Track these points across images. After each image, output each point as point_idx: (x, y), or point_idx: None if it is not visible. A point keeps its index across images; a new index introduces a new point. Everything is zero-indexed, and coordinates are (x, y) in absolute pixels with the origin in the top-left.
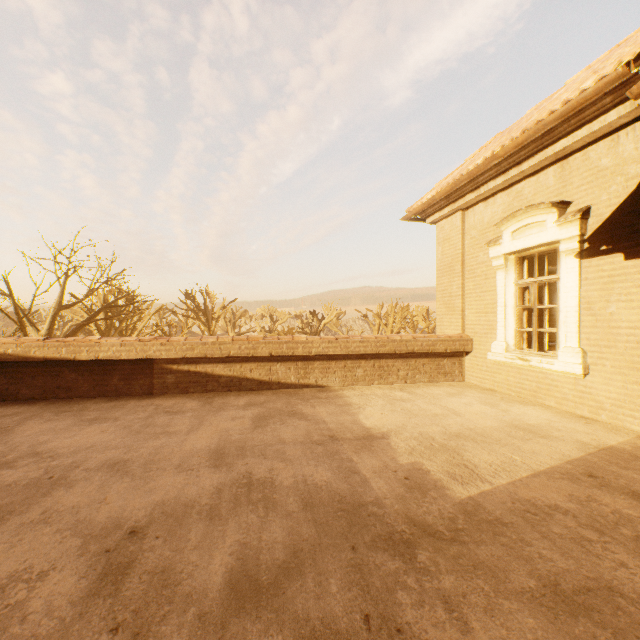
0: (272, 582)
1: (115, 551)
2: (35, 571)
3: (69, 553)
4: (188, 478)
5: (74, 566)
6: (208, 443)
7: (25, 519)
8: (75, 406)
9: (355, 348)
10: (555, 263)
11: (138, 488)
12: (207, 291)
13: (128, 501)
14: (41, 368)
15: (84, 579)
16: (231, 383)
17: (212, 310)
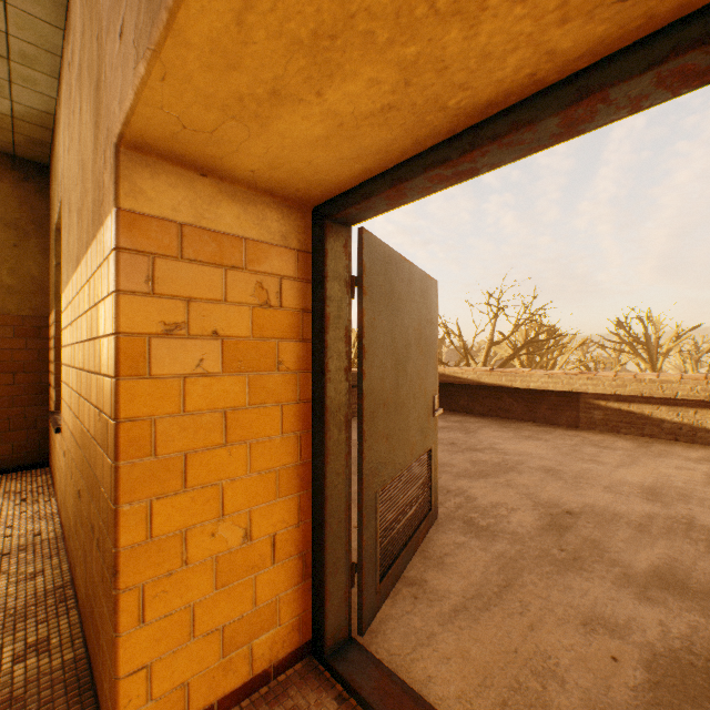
0: (701, 591)
1: (556, 516)
2: (508, 506)
3: (526, 506)
4: (615, 498)
5: (530, 513)
6: (640, 480)
7: (496, 480)
8: (511, 424)
9: None
10: None
11: (569, 490)
12: (648, 317)
13: (562, 494)
14: (487, 392)
15: (537, 521)
16: (678, 431)
17: (656, 342)
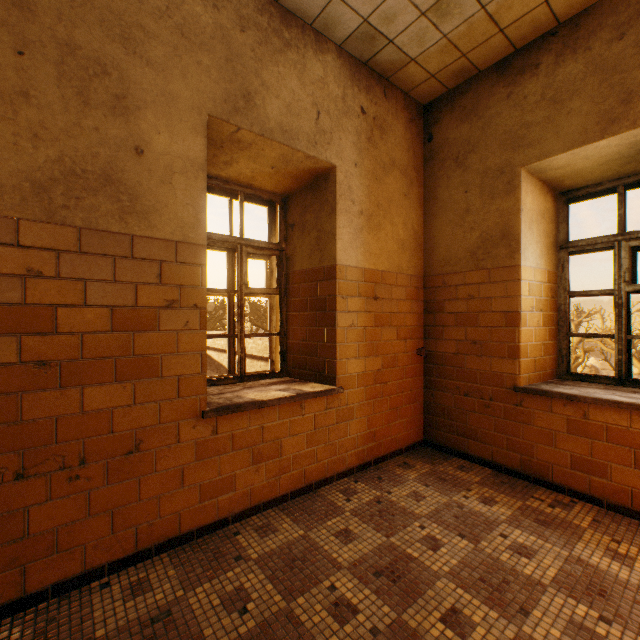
0: None
1: None
2: None
3: None
4: None
5: None
6: None
7: None
8: None
9: (251, 348)
10: (611, 125)
11: None
12: None
13: None
14: None
15: None
16: (218, 367)
17: None
